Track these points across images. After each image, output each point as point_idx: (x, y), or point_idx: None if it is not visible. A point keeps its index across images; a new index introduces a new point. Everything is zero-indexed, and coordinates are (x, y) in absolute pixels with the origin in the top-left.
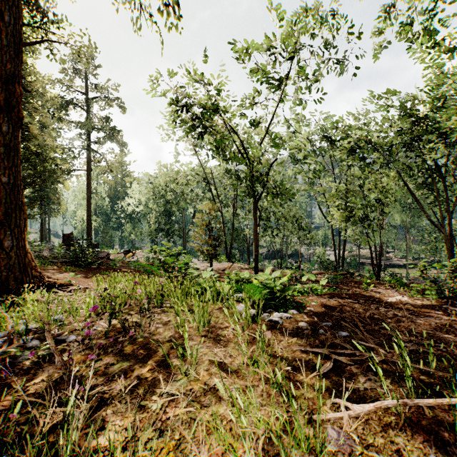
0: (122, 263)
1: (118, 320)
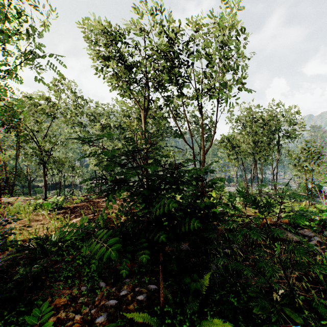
0: None
1: None
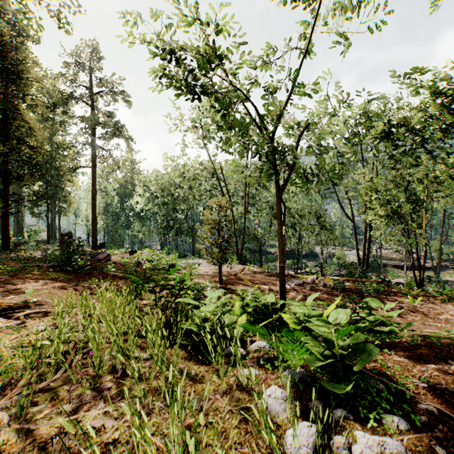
0: (121, 266)
1: (12, 429)
